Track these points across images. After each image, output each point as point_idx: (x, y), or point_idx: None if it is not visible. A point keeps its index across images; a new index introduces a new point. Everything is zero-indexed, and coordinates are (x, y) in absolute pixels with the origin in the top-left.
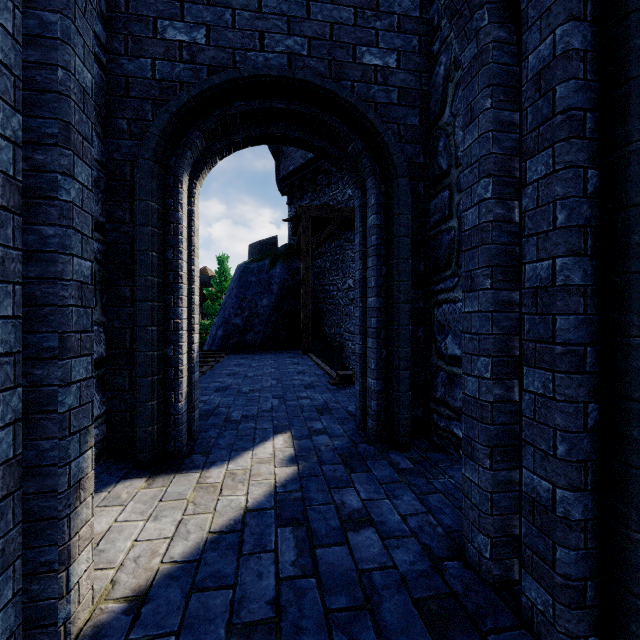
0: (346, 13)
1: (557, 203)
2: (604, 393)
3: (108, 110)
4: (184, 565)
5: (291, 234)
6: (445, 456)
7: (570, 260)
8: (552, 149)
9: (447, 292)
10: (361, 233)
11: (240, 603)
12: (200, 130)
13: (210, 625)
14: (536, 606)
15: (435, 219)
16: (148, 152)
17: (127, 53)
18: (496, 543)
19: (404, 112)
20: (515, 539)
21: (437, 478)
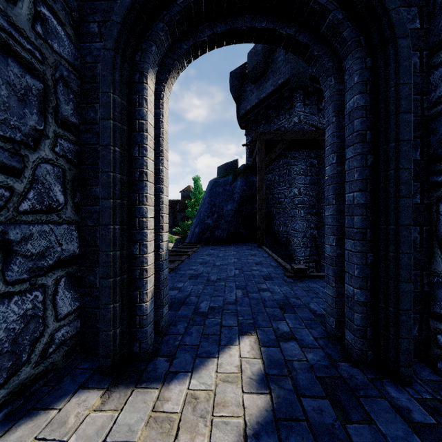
0: None
1: None
2: None
3: (81, 16)
4: None
5: (248, 157)
6: None
7: None
8: None
9: None
10: (334, 124)
11: None
12: (164, 21)
13: None
14: None
15: (440, 92)
16: (110, 41)
17: None
18: None
19: None
20: None
21: None
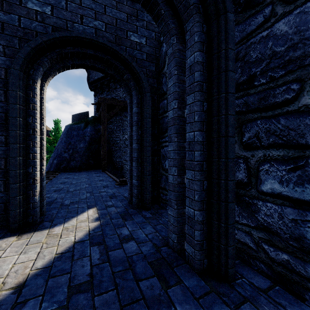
0: (123, 15)
1: (195, 113)
2: (208, 177)
3: None
4: (43, 269)
5: (96, 111)
6: (165, 210)
7: (199, 133)
8: (194, 94)
9: (166, 142)
10: (130, 115)
11: (74, 278)
12: (48, 58)
13: (59, 288)
14: (189, 254)
15: (161, 111)
16: (17, 65)
17: (2, 9)
18: (178, 236)
19: (149, 64)
20: (185, 234)
21: (161, 219)
